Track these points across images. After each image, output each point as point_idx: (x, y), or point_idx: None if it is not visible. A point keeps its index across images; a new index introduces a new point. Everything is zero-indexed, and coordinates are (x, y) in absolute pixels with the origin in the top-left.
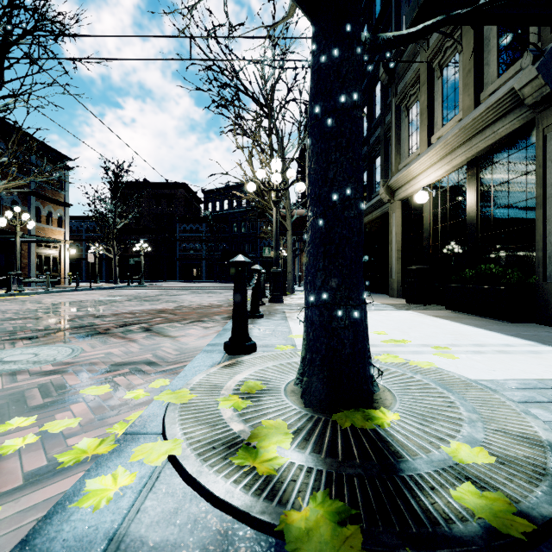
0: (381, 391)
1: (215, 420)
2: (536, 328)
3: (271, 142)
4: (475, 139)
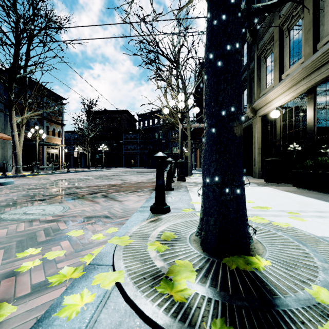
0: (255, 242)
1: (145, 258)
2: None
3: (178, 84)
4: (313, 74)
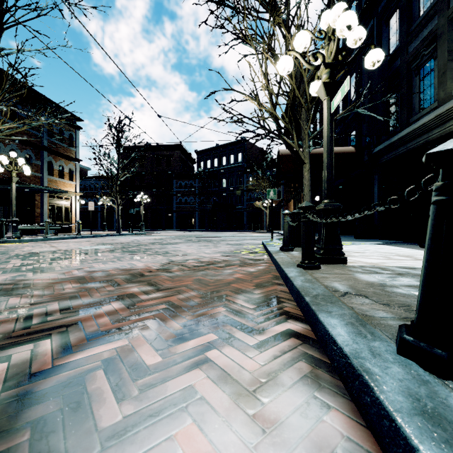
0: None
1: None
2: None
3: (287, 46)
4: None
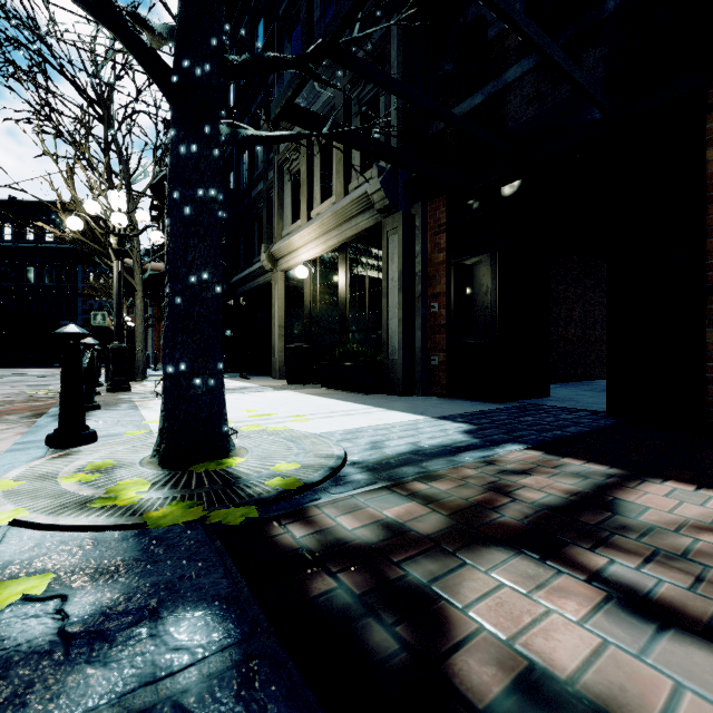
0: (238, 449)
1: (59, 493)
2: (380, 397)
3: (108, 161)
4: (345, 226)
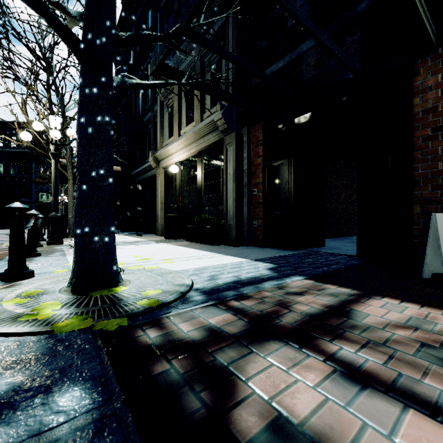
0: (124, 281)
1: (1, 312)
2: (222, 247)
3: (50, 96)
4: (201, 140)
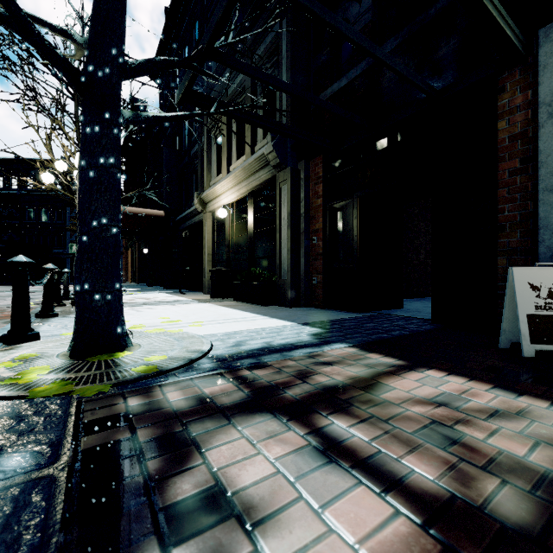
0: (134, 346)
1: None
2: (273, 308)
3: (78, 130)
4: (251, 178)
